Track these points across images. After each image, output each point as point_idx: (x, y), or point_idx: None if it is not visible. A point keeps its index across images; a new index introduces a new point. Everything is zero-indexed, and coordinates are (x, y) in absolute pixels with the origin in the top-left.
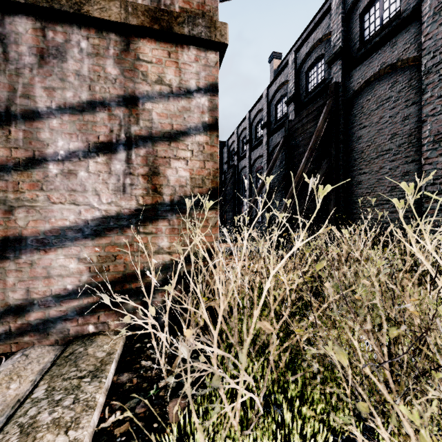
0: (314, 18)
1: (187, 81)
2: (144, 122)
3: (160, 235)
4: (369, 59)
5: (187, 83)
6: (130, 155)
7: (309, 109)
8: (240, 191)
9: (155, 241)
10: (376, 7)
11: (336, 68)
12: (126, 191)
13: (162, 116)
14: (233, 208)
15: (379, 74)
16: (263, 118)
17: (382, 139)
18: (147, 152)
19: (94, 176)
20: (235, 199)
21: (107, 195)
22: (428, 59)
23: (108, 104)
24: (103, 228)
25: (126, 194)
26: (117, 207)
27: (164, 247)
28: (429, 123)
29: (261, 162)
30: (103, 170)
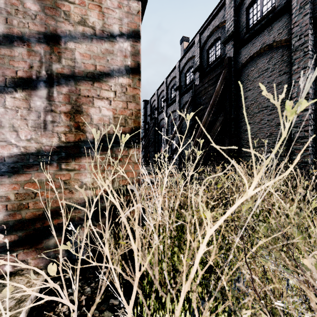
0: (212, 13)
1: (110, 25)
2: (67, 61)
3: (83, 171)
4: (253, 41)
5: (110, 28)
6: (51, 93)
7: (209, 76)
8: (159, 136)
9: (78, 177)
10: (258, 3)
11: (229, 46)
12: (47, 128)
13: (85, 56)
14: (154, 149)
15: (260, 52)
16: (176, 83)
17: (262, 99)
18: (69, 90)
19: (11, 112)
20: (156, 143)
21: (26, 132)
22: (296, 41)
23: (27, 39)
24: (22, 165)
25: (47, 131)
26: (37, 144)
27: (87, 183)
28: (297, 87)
29: (174, 115)
30: (22, 106)
